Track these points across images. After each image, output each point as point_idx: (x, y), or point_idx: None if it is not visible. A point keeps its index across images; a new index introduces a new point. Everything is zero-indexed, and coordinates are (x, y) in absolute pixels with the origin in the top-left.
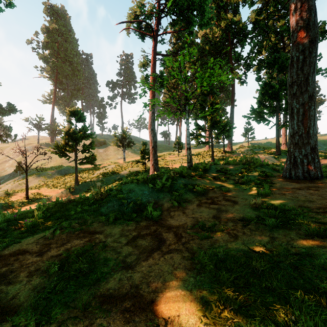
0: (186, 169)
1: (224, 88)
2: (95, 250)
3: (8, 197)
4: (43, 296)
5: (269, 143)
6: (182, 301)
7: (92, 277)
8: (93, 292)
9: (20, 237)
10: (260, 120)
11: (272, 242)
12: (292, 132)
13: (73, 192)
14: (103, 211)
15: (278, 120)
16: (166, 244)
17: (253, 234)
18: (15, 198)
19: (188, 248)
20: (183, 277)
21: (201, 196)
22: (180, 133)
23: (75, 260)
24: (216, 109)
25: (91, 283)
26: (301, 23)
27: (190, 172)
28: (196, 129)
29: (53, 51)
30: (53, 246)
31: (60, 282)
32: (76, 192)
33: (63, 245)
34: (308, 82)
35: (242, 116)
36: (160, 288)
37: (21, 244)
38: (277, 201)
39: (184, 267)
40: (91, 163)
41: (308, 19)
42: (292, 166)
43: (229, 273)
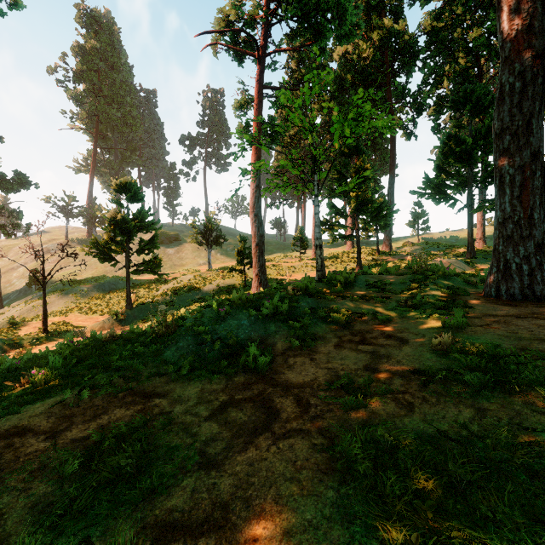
0: (315, 282)
1: (378, 146)
2: (152, 428)
3: (14, 329)
4: (47, 522)
5: (453, 239)
6: (313, 540)
7: (141, 485)
8: (142, 516)
9: (20, 403)
10: (440, 198)
11: (479, 419)
12: (501, 216)
13: (123, 321)
14: (169, 355)
15: (471, 198)
16: (280, 420)
17: (441, 402)
18: (26, 331)
19: (321, 428)
20: (313, 488)
21: (341, 330)
22: (303, 222)
23: (113, 449)
24: (366, 179)
25: (140, 497)
26: (519, 24)
27: (321, 288)
28: (331, 213)
29: (91, 86)
30: (77, 420)
31: (82, 492)
32: (128, 321)
33: (95, 418)
34: (531, 128)
35: (410, 191)
36: (270, 510)
37: (20, 417)
38: (480, 338)
39: (316, 468)
40: (153, 272)
41: (531, 17)
42: (501, 276)
43: (402, 481)
